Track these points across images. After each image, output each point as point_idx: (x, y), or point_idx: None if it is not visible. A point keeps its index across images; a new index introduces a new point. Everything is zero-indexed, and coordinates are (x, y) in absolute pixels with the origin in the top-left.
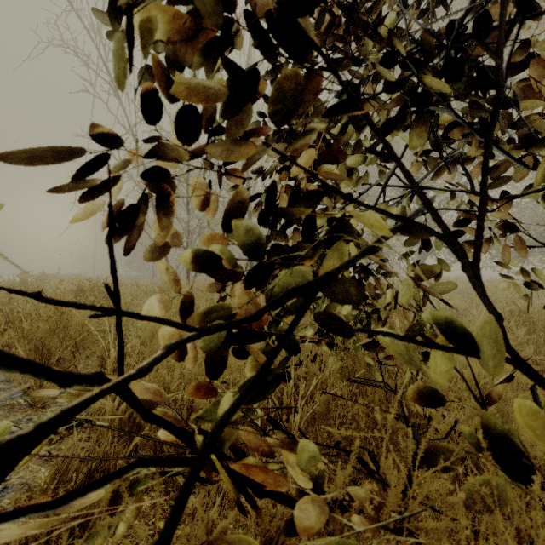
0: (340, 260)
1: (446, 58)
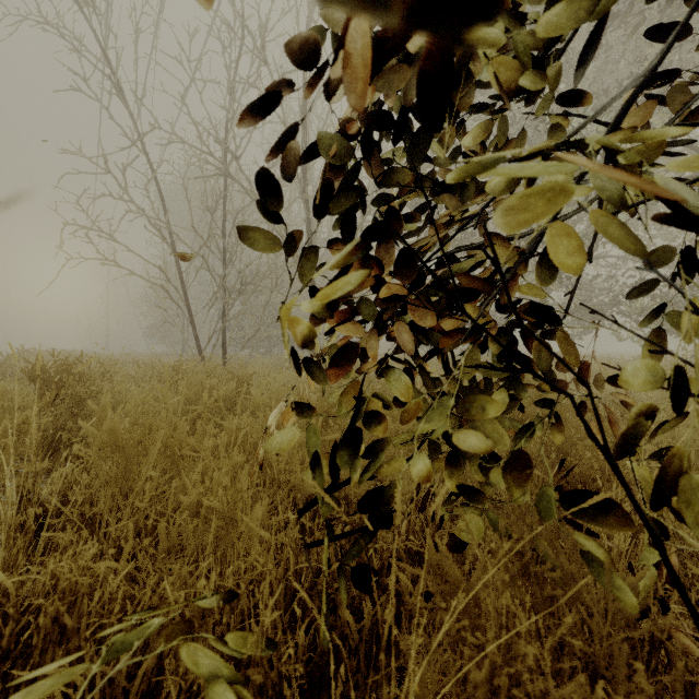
0: None
1: None
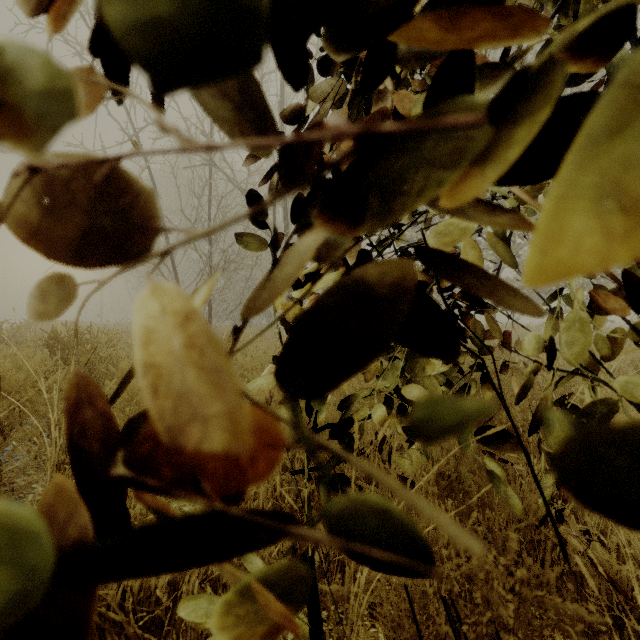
0: None
1: None
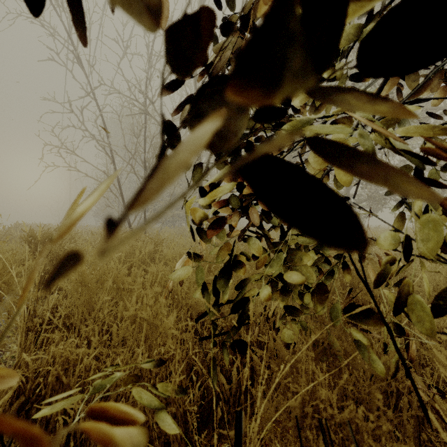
0: None
1: None
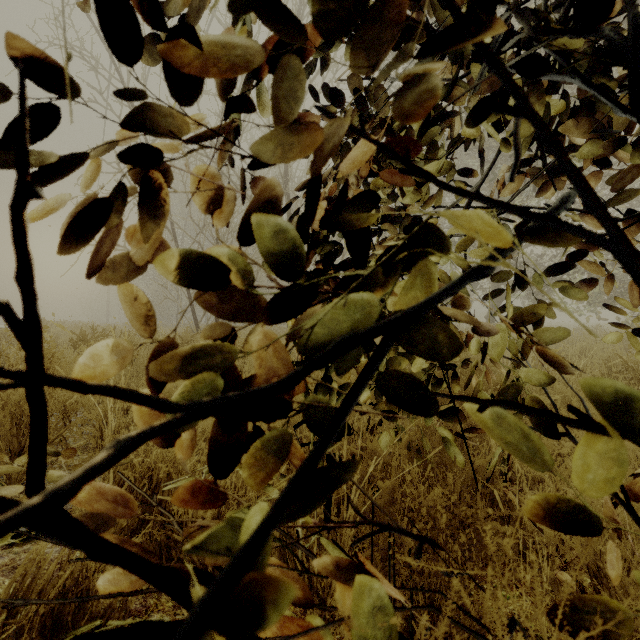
0: (425, 288)
1: (561, 14)
